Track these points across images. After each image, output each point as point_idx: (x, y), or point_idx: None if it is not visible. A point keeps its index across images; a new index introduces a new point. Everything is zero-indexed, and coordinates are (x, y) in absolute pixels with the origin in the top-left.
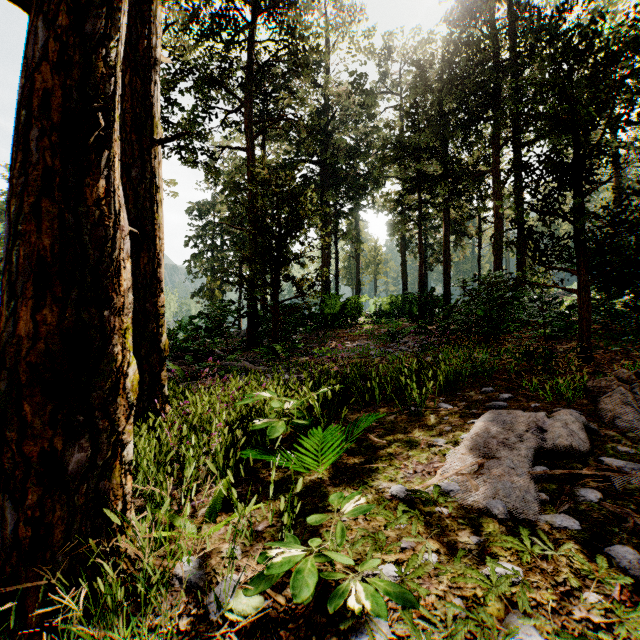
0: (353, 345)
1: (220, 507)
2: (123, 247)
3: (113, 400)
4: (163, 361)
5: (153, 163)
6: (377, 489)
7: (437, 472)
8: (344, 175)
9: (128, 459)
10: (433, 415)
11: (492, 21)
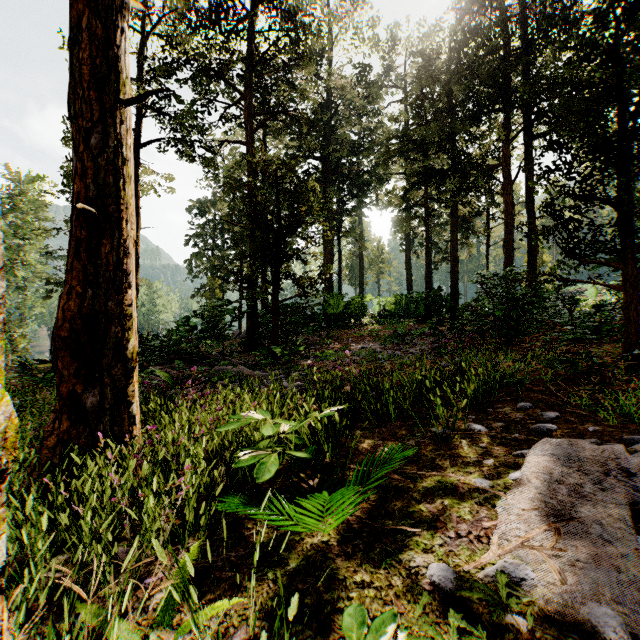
0: (358, 347)
1: (180, 597)
2: None
3: None
4: (130, 373)
5: (118, 128)
6: (408, 567)
7: (492, 540)
8: (347, 171)
9: None
10: (465, 441)
11: (503, 7)
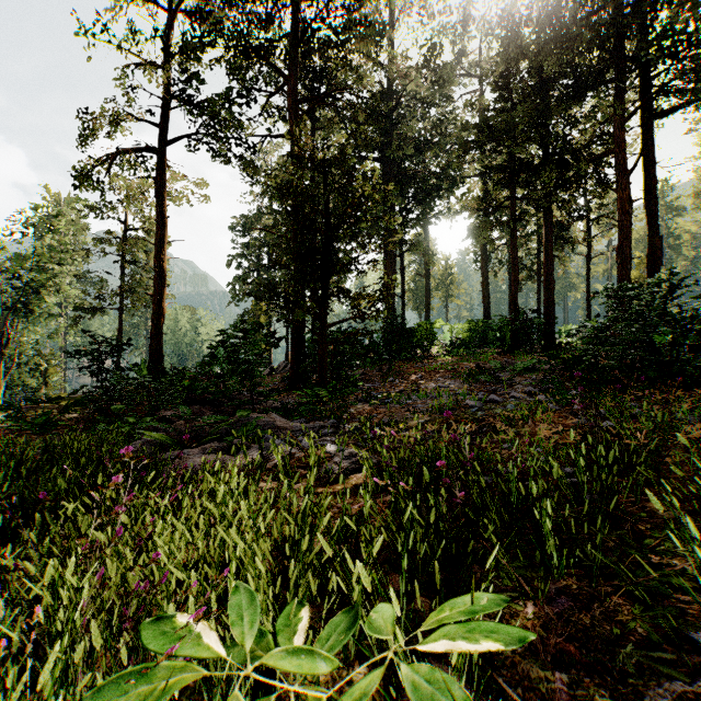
0: (431, 386)
1: None
2: None
3: None
4: None
5: None
6: None
7: None
8: (412, 173)
9: None
10: None
11: None
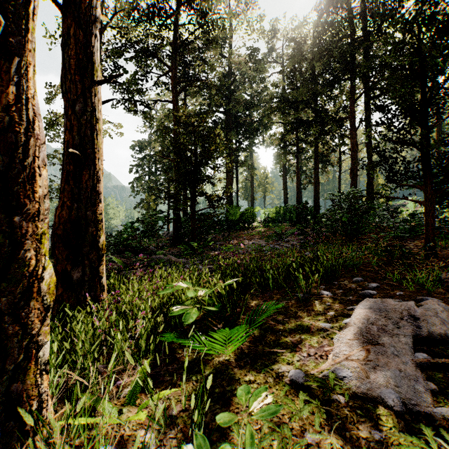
0: (250, 243)
1: (140, 390)
2: (38, 155)
3: (25, 304)
4: (101, 258)
5: (93, 99)
6: (277, 372)
7: (329, 357)
8: (242, 121)
9: (44, 359)
10: (317, 301)
11: (350, 8)
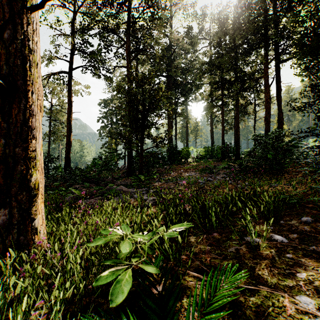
0: (186, 175)
1: None
2: None
3: None
4: (32, 198)
5: (25, 27)
6: None
7: None
8: (180, 82)
9: None
10: (274, 251)
11: None
